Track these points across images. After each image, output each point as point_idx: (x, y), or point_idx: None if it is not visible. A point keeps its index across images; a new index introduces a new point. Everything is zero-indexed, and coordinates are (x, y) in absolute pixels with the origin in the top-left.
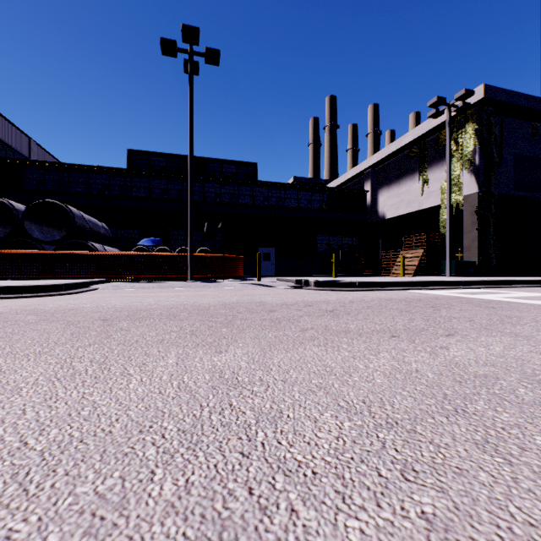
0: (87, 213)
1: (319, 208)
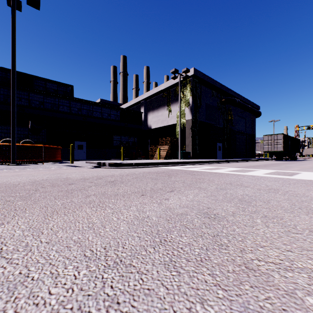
0: None
1: (115, 119)
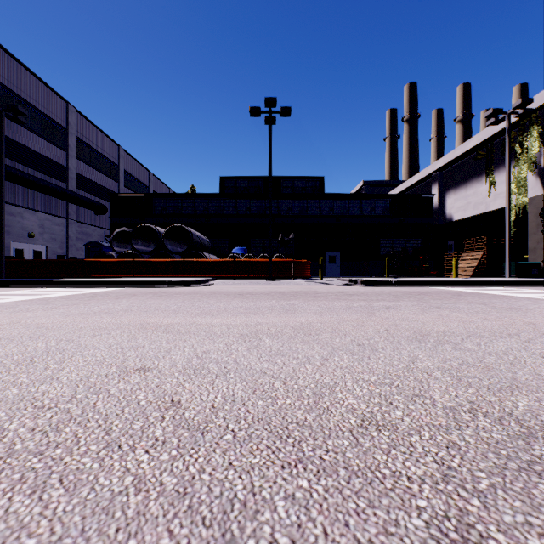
0: (193, 229)
1: (382, 214)
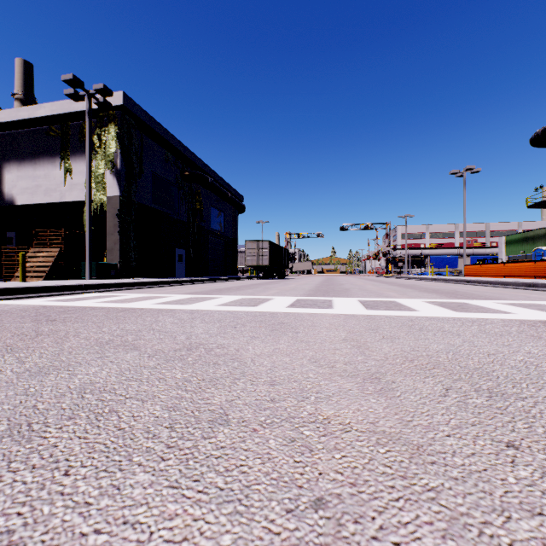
0: None
1: None
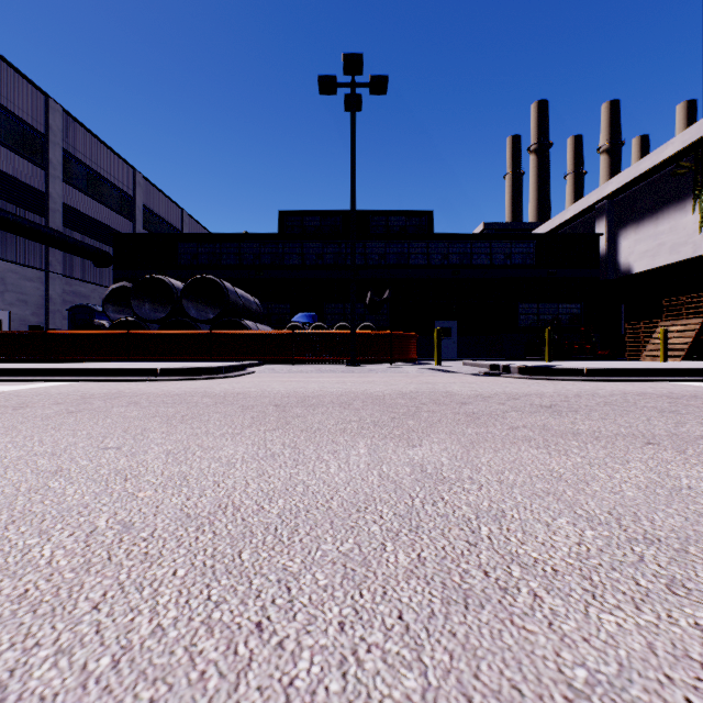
0: (238, 287)
1: (522, 264)
